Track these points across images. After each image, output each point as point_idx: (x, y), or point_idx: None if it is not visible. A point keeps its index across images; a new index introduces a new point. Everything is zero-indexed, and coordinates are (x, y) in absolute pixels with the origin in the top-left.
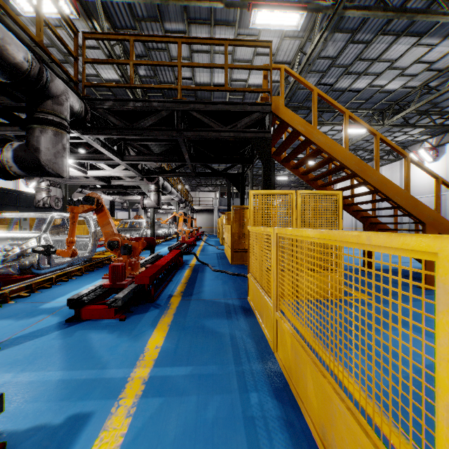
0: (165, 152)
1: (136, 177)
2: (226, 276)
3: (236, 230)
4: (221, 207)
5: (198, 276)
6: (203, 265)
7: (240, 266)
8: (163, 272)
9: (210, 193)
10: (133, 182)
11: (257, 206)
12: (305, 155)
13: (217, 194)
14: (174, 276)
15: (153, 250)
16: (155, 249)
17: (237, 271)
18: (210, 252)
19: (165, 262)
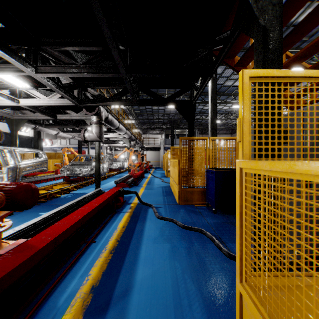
0: (92, 61)
1: (81, 111)
2: (175, 231)
3: (184, 165)
4: (166, 145)
5: (136, 229)
6: (146, 205)
7: (190, 209)
8: (91, 221)
9: (157, 136)
10: (78, 116)
11: (260, 111)
12: (236, 101)
13: (162, 136)
14: (102, 230)
15: (98, 185)
16: (106, 181)
17: (188, 219)
18: (156, 186)
19: (71, 223)
